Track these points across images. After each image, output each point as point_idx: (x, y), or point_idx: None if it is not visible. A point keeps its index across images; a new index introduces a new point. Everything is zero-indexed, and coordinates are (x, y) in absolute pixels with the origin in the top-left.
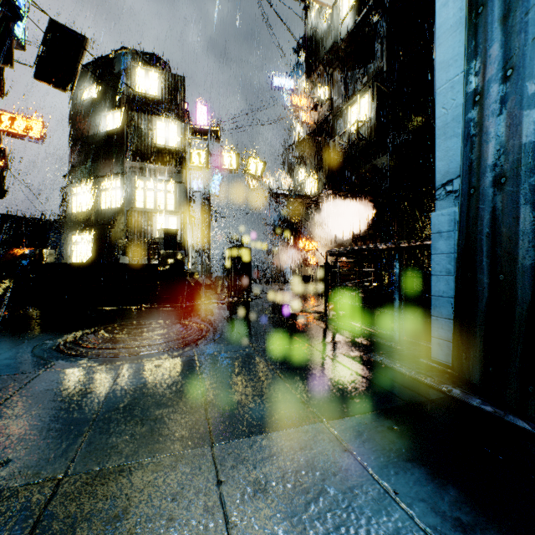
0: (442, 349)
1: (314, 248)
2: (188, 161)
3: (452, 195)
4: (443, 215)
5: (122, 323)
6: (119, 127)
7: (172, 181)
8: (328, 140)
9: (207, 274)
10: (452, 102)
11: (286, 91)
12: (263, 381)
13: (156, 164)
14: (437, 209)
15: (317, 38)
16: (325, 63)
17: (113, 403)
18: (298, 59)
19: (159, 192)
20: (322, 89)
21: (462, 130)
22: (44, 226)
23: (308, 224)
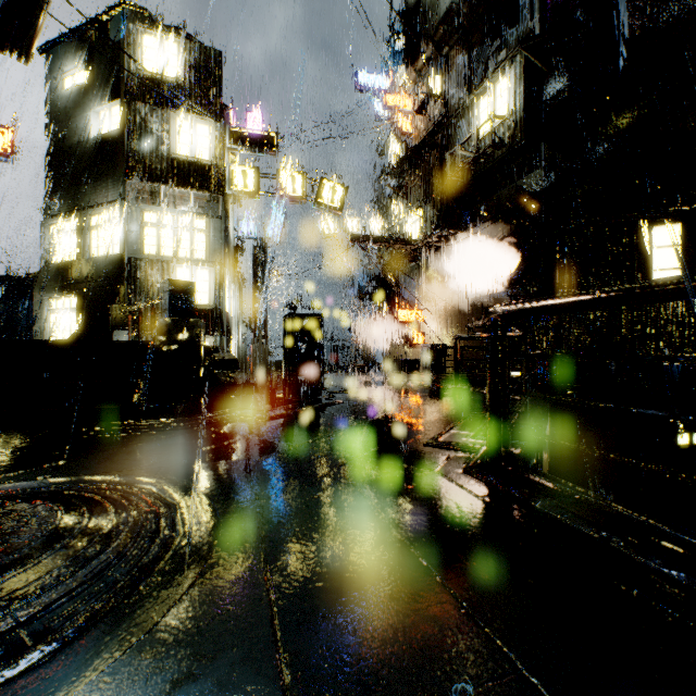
0: None
1: (419, 320)
2: (227, 183)
3: None
4: None
5: None
6: (117, 128)
7: (202, 214)
8: (442, 156)
9: (262, 358)
10: None
11: (376, 93)
12: None
13: (176, 185)
14: None
15: (424, 3)
16: (437, 40)
17: None
18: (395, 45)
19: (181, 231)
20: (431, 82)
21: None
22: None
23: (409, 284)
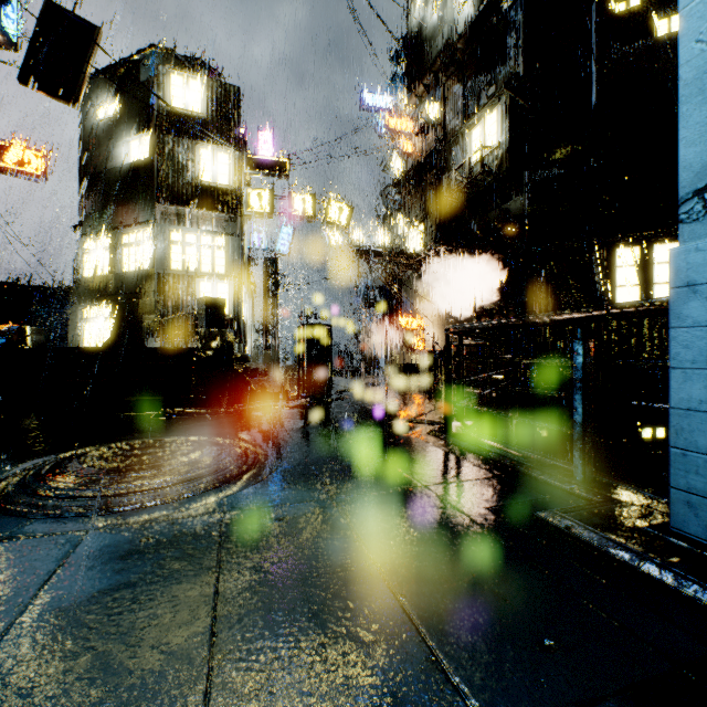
0: (698, 513)
1: (420, 327)
2: (244, 205)
3: None
4: (700, 250)
5: (124, 441)
6: (147, 157)
7: (222, 233)
8: (440, 176)
9: (273, 363)
10: None
11: (381, 112)
12: (345, 585)
13: (199, 208)
14: (683, 240)
15: (424, 35)
16: (435, 70)
17: (3, 660)
18: (398, 68)
19: (203, 248)
20: (431, 107)
21: None
22: (29, 292)
23: (410, 294)
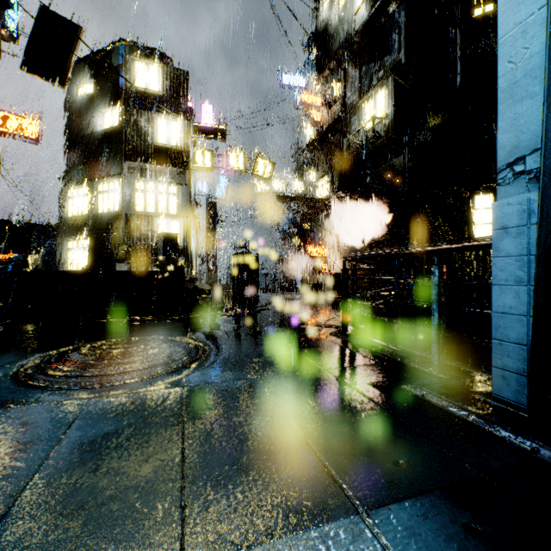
0: (509, 383)
1: (326, 255)
2: (191, 162)
3: (524, 177)
4: (510, 204)
5: (106, 339)
6: (117, 125)
7: (174, 183)
8: (341, 139)
9: (213, 282)
10: (524, 52)
11: (296, 89)
12: (269, 430)
13: (157, 164)
14: (500, 197)
15: (329, 31)
16: (338, 58)
17: (50, 471)
18: (309, 55)
19: (160, 195)
20: (334, 86)
21: (545, 84)
22: (30, 229)
23: (319, 229)
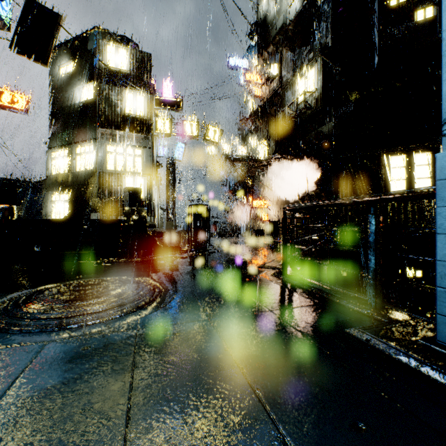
0: None
1: (265, 206)
2: (154, 129)
3: None
4: None
5: (75, 280)
6: (92, 98)
7: (140, 146)
8: (278, 110)
9: (172, 229)
10: None
11: (240, 70)
12: (219, 381)
13: (125, 131)
14: (445, 148)
15: (268, 21)
16: (275, 43)
17: None
18: (251, 42)
19: (128, 156)
20: (272, 66)
21: None
22: (16, 184)
23: (259, 185)
